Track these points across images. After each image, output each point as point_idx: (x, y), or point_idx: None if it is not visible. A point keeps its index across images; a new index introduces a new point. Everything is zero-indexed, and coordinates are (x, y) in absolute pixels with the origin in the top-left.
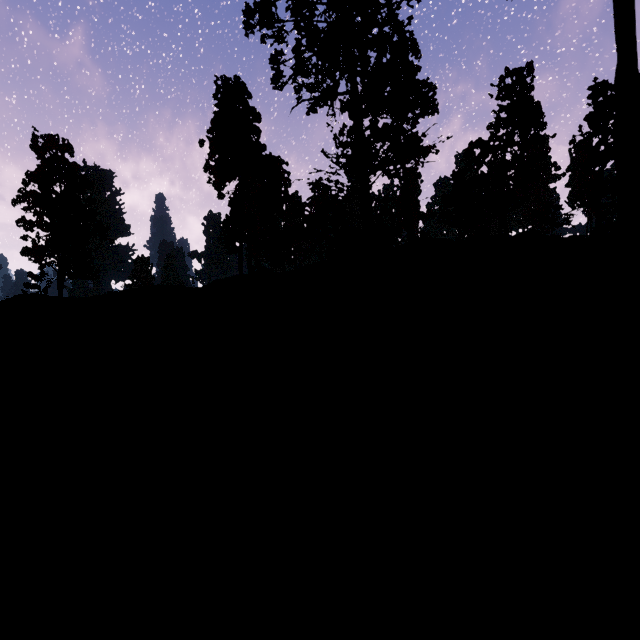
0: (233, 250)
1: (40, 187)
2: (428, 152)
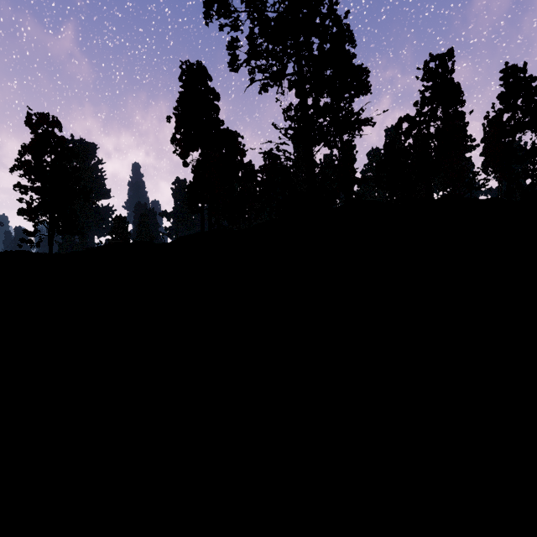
0: (195, 211)
1: (33, 157)
2: (366, 124)
